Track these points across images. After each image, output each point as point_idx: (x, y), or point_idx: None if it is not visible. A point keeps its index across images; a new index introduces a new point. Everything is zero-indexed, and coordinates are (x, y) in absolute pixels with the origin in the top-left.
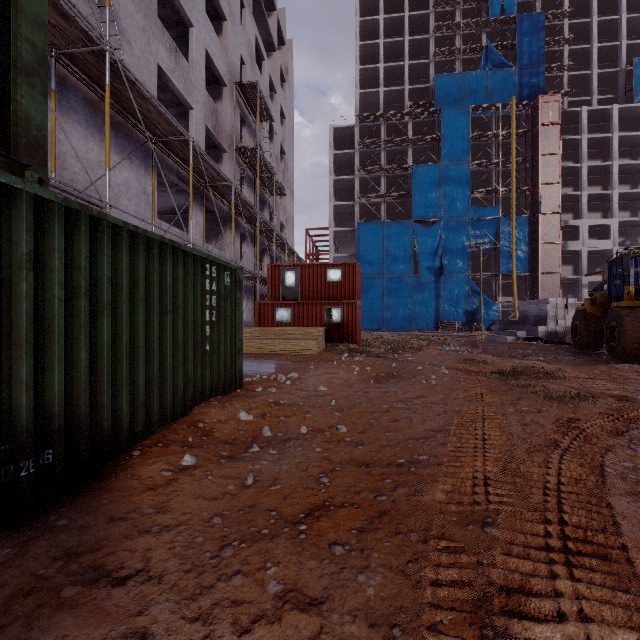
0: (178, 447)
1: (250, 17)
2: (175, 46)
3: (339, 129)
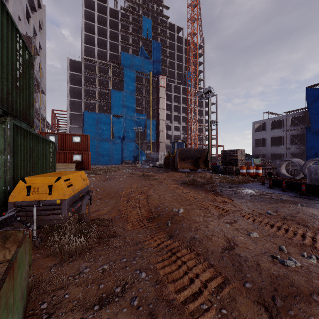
0: None
1: None
2: None
3: (73, 60)
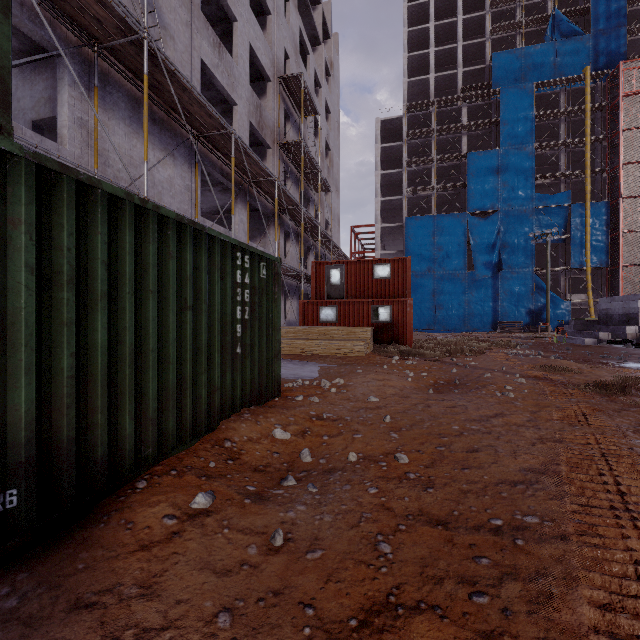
0: (194, 477)
1: (294, 10)
2: (219, 41)
3: (386, 121)
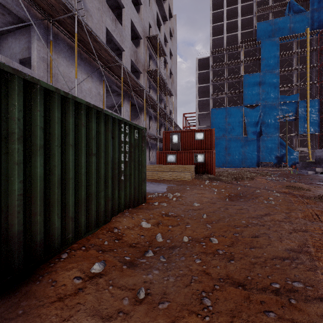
0: (95, 251)
1: (154, 3)
2: (115, 18)
3: (201, 59)
